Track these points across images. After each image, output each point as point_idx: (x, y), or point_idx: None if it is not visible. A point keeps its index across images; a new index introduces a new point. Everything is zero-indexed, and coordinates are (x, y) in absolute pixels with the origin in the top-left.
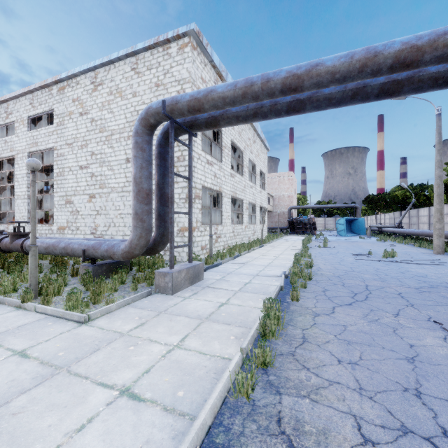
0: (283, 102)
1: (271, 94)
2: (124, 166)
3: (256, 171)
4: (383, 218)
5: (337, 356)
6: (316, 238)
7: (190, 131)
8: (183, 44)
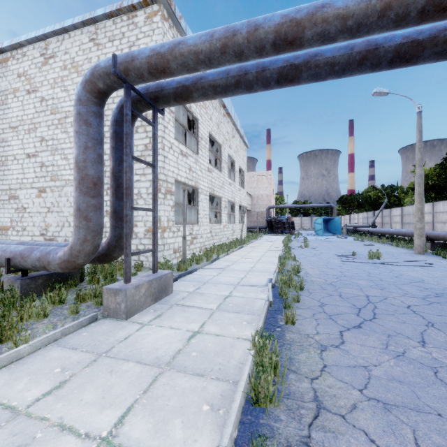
0: (273, 68)
1: (260, 48)
2: None
3: (235, 167)
4: (356, 217)
5: (381, 445)
6: (295, 237)
7: (155, 105)
8: (152, 12)
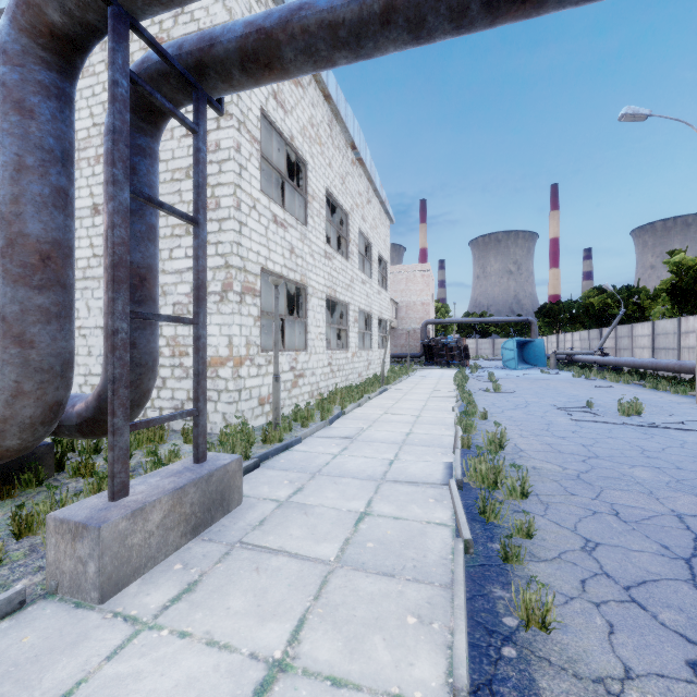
0: None
1: None
2: (89, 223)
3: (372, 254)
4: (569, 339)
5: None
6: (472, 373)
7: (200, 85)
8: None
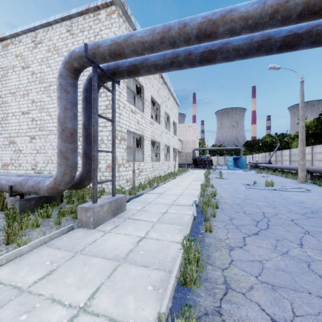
0: (197, 52)
1: (188, 39)
2: None
3: (170, 121)
4: (257, 156)
5: (269, 312)
6: (213, 171)
7: (114, 78)
8: (111, 11)
